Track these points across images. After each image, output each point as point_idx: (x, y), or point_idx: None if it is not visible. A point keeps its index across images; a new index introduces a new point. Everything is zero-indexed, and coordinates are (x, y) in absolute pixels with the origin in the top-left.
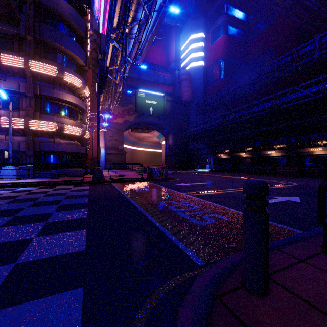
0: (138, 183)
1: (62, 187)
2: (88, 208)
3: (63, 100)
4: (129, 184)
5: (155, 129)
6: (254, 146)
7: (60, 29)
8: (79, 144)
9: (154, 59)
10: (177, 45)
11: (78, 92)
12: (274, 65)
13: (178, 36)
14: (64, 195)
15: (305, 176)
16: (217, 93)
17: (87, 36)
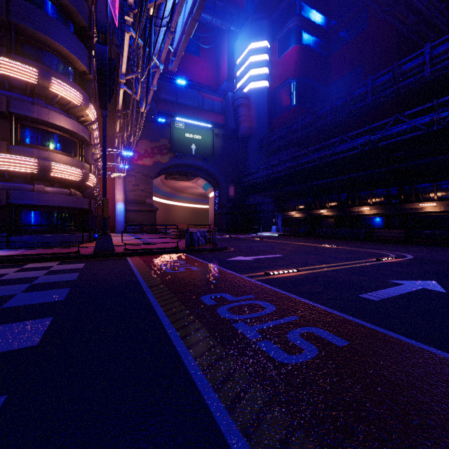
0: (170, 257)
1: (36, 266)
2: (54, 317)
3: (49, 124)
4: (154, 259)
5: (199, 175)
6: (339, 200)
7: (45, 11)
8: (79, 194)
9: (198, 76)
10: (231, 57)
11: (77, 113)
12: (366, 87)
13: (231, 44)
14: (27, 283)
15: (414, 243)
16: (287, 126)
17: (92, 27)
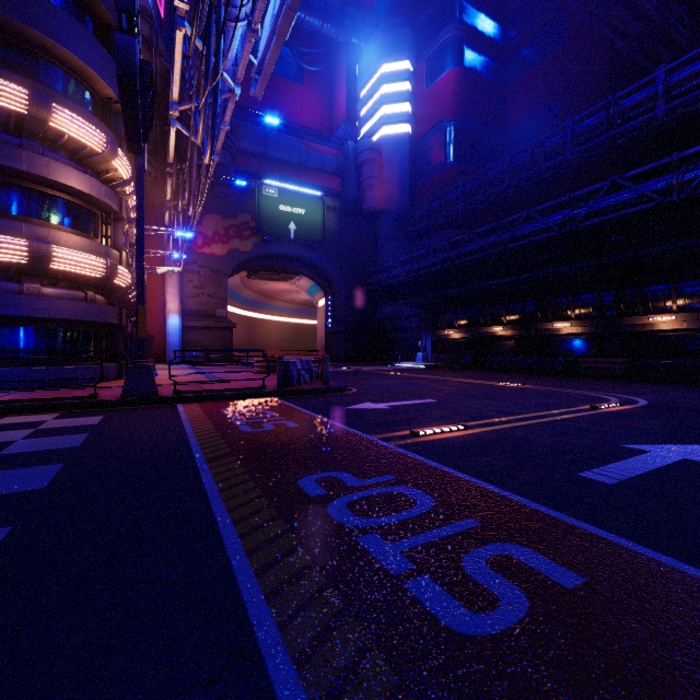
0: (251, 403)
1: (16, 421)
2: (15, 526)
3: (50, 183)
4: (224, 407)
5: (302, 271)
6: (523, 311)
7: None
8: (101, 300)
9: (300, 115)
10: (352, 86)
11: (97, 166)
12: (565, 133)
13: (353, 66)
14: None
15: (643, 379)
16: (440, 195)
17: None
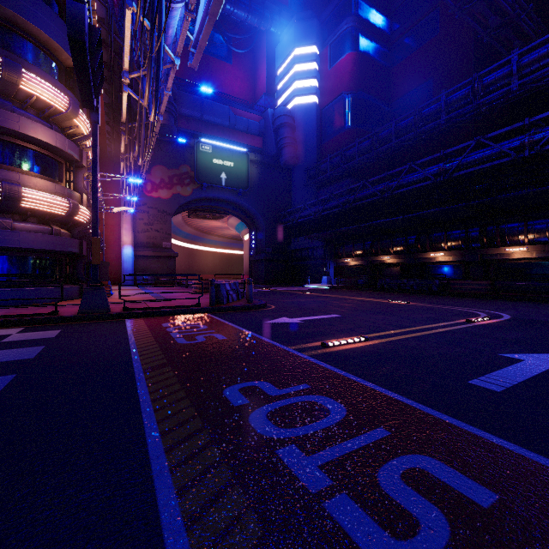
0: (187, 318)
1: None
2: None
3: (20, 136)
4: (165, 322)
5: (231, 212)
6: (406, 244)
7: None
8: (65, 233)
9: (230, 88)
10: (271, 65)
11: (62, 123)
12: (439, 103)
13: (272, 49)
14: None
15: (502, 297)
16: (341, 152)
17: None
